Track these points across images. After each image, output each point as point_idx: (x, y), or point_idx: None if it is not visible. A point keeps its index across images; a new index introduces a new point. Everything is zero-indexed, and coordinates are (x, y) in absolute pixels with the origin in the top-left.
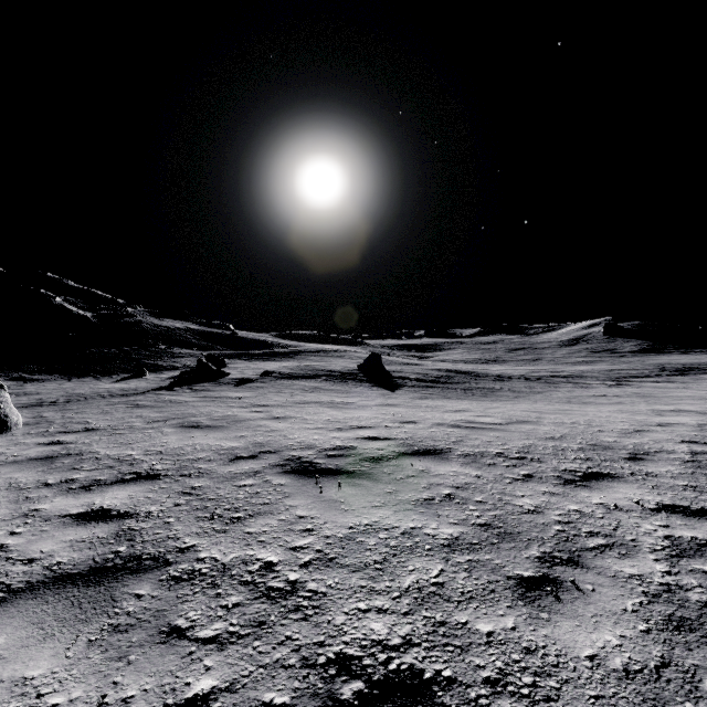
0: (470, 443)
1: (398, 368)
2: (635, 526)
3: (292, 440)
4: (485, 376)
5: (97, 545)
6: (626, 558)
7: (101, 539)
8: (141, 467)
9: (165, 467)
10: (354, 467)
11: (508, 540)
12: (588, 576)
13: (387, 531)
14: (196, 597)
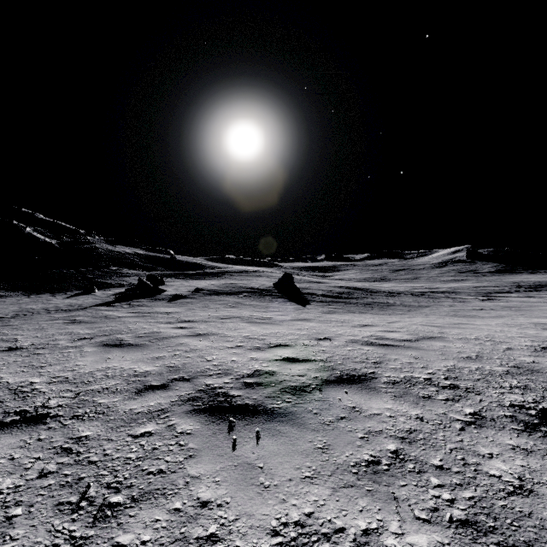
0: (391, 365)
1: (306, 285)
2: None
3: (209, 362)
4: (378, 292)
5: None
6: None
7: None
8: (33, 403)
9: (60, 403)
10: (274, 403)
11: None
12: None
13: (328, 543)
14: None
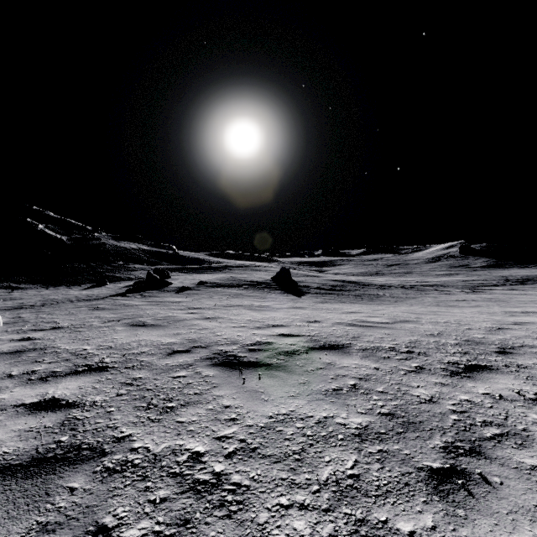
0: (365, 339)
1: (303, 279)
2: (523, 415)
3: (219, 336)
4: (370, 285)
5: (43, 434)
6: (523, 448)
7: (47, 428)
8: (93, 360)
9: (112, 360)
10: (271, 360)
11: (412, 430)
12: (492, 467)
13: (303, 421)
14: (126, 490)
